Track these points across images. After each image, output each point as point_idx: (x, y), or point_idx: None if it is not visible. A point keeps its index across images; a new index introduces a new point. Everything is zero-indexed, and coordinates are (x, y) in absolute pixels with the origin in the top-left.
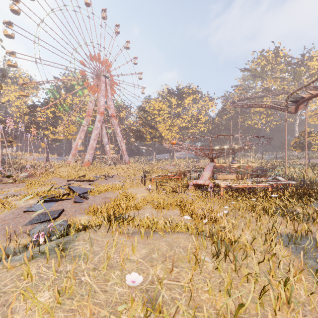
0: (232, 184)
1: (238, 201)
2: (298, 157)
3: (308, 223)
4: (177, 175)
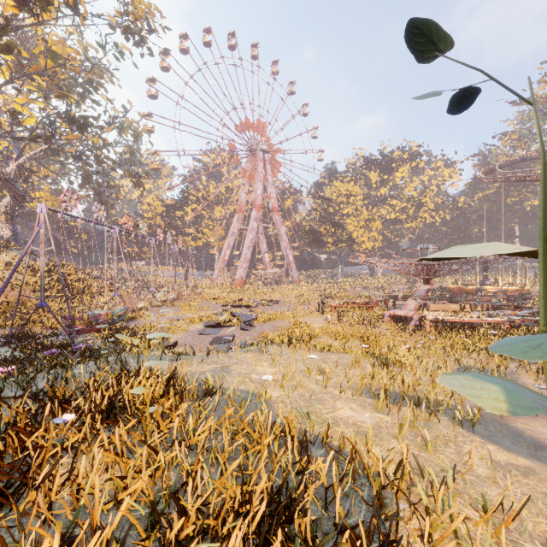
0: (443, 316)
1: (445, 338)
2: None
3: (515, 363)
4: (370, 302)
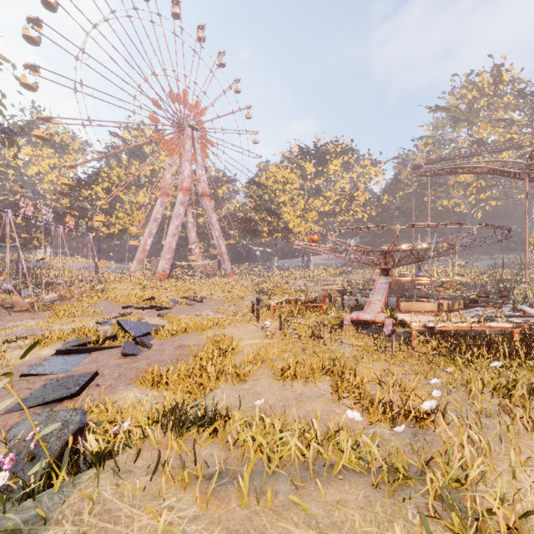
0: (435, 323)
1: (454, 363)
2: None
3: None
4: (318, 299)
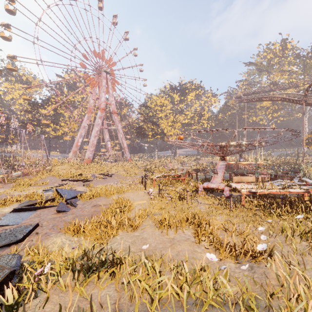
0: (256, 189)
1: (270, 215)
2: (309, 154)
3: None
4: (182, 175)
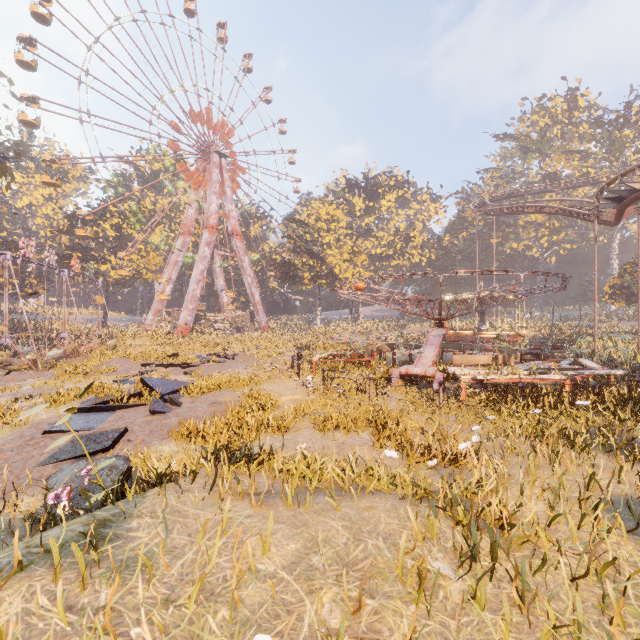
0: (485, 375)
1: (500, 414)
2: (619, 316)
3: None
4: (365, 354)
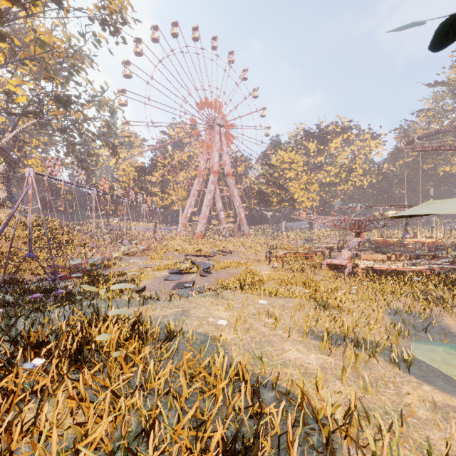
0: (373, 265)
1: (375, 284)
2: None
3: (438, 306)
4: (310, 252)
